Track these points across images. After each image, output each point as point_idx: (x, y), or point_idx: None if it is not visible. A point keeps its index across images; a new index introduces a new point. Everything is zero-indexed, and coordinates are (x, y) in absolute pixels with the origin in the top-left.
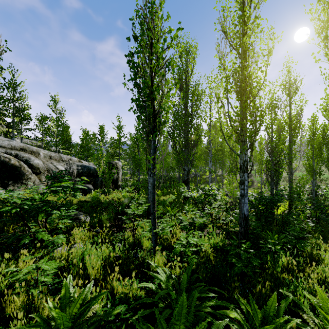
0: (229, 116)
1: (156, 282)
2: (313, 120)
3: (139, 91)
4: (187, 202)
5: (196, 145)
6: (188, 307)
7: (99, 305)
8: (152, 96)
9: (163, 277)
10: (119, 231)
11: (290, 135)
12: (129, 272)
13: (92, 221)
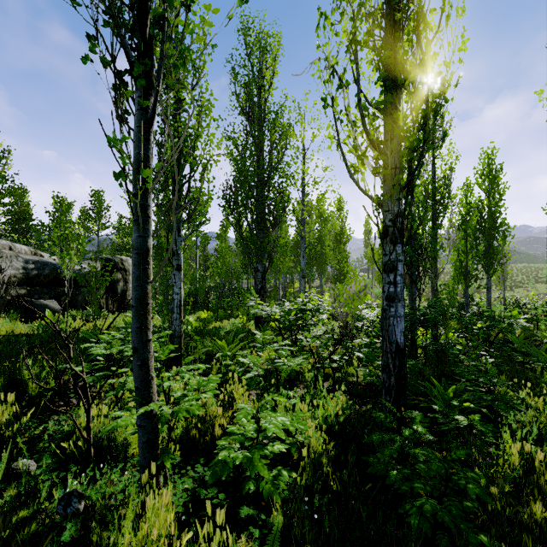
0: (361, 105)
1: None
2: (467, 189)
3: None
4: (262, 331)
5: (278, 222)
6: None
7: None
8: None
9: None
10: (76, 407)
11: (433, 213)
12: None
13: None
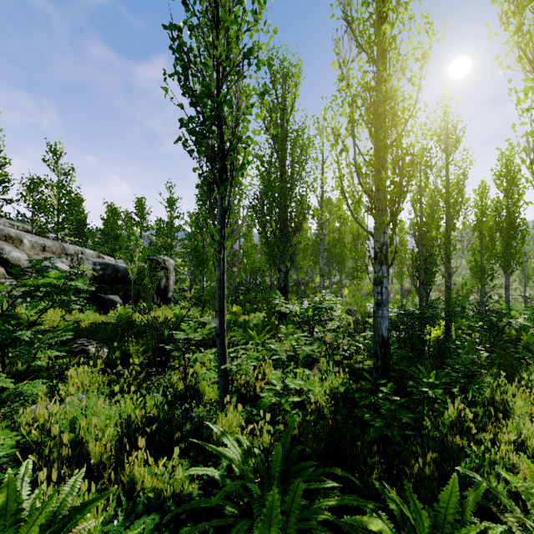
0: (356, 166)
1: (223, 463)
2: (482, 191)
3: (191, 99)
4: (285, 324)
5: (299, 229)
6: (285, 519)
7: (95, 521)
8: (219, 117)
9: (235, 455)
10: (162, 373)
11: (447, 216)
12: (171, 447)
13: (111, 356)
